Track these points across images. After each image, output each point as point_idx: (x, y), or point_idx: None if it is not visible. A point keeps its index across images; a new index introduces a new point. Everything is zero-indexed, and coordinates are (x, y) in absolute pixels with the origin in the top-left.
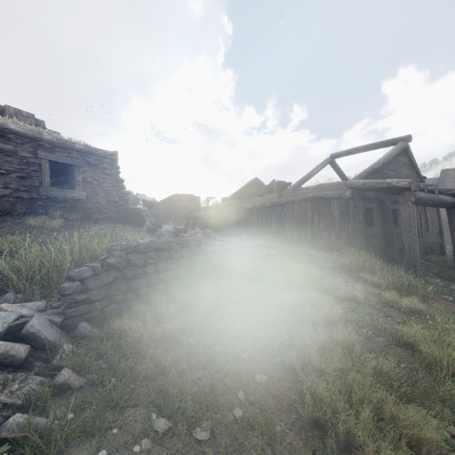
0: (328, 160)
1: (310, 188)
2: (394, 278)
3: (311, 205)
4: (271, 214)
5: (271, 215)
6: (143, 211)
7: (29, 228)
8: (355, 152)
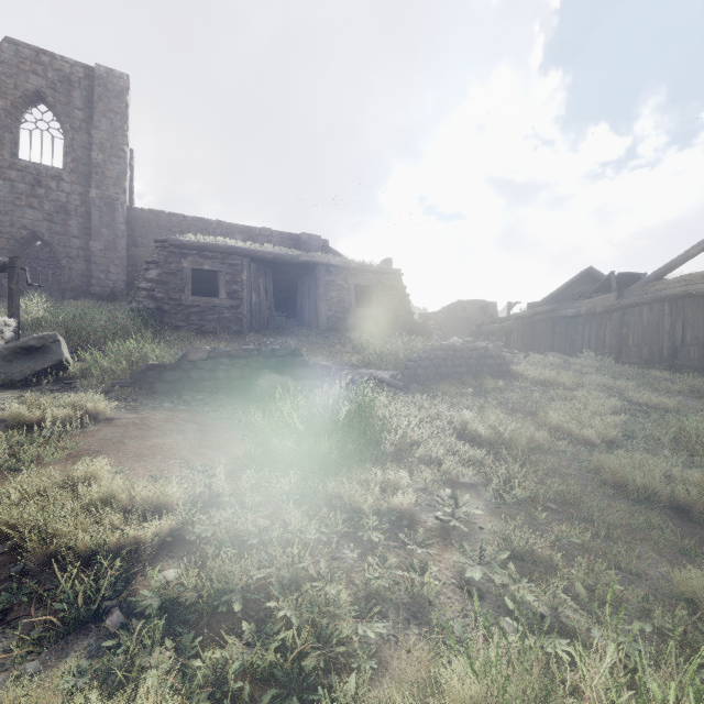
0: None
1: (669, 281)
2: None
3: (670, 308)
4: (605, 323)
5: (604, 324)
6: (430, 325)
7: (352, 340)
8: None
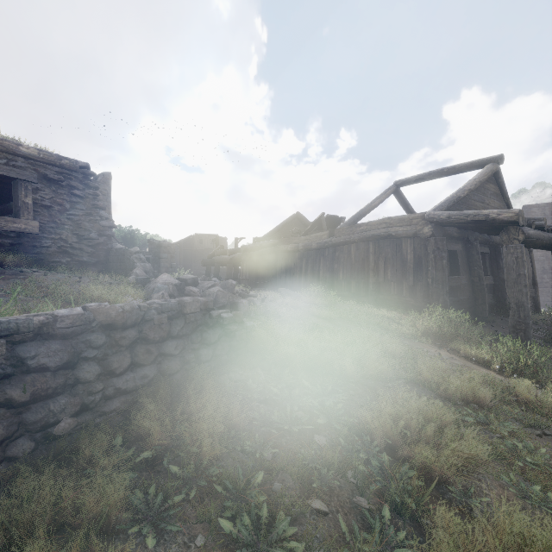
0: (392, 188)
1: (372, 223)
2: (510, 353)
3: (375, 247)
4: (320, 258)
5: (319, 259)
6: (133, 252)
7: None
8: (427, 178)
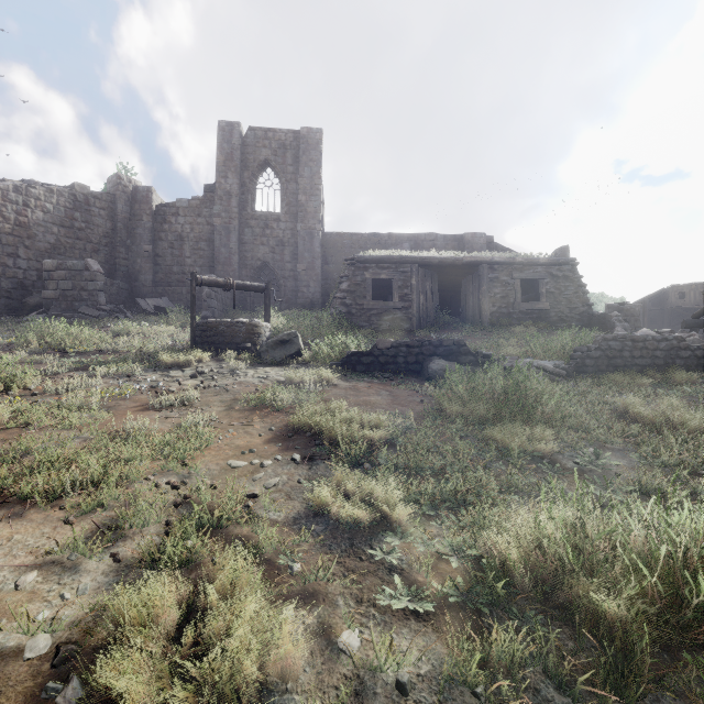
0: None
1: None
2: None
3: None
4: None
5: None
6: (612, 316)
7: (516, 334)
8: None
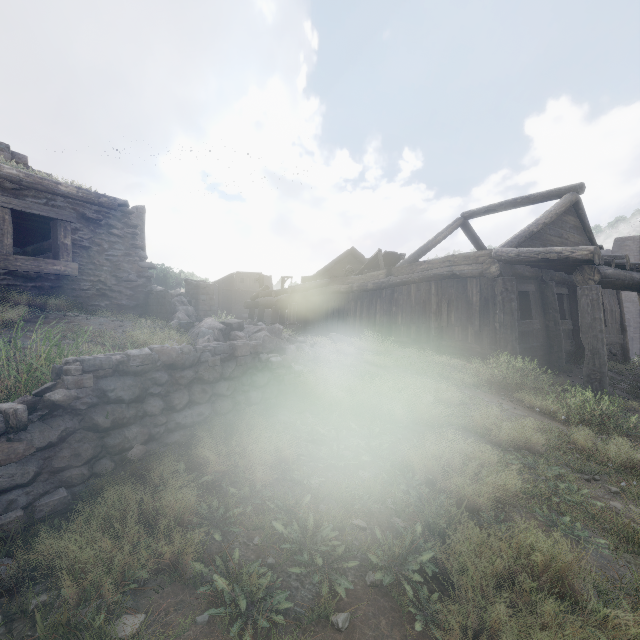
0: (458, 221)
1: (435, 261)
2: (578, 403)
3: (437, 288)
4: (376, 300)
5: (375, 302)
6: (174, 295)
7: None
8: (499, 209)
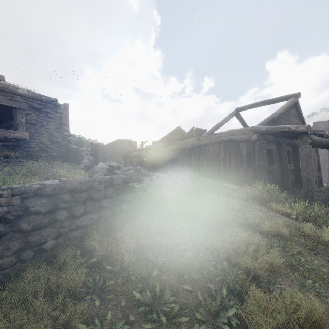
0: (234, 112)
1: (222, 133)
2: (302, 209)
3: (224, 147)
4: (191, 154)
5: (191, 154)
6: (82, 150)
7: None
8: (255, 106)
